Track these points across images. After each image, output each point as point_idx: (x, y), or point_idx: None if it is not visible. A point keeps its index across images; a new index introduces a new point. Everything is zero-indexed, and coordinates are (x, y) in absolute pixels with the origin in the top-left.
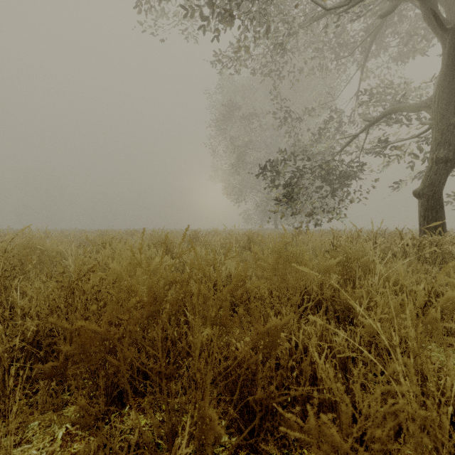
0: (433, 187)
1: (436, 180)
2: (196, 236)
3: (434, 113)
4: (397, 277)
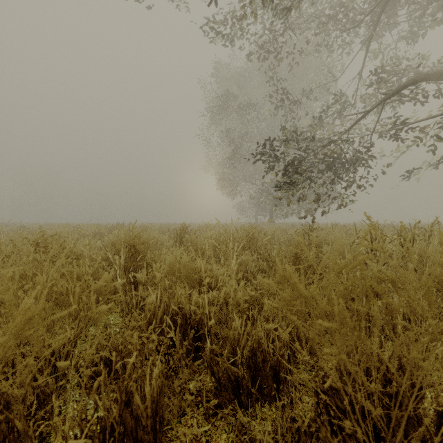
0: None
1: None
2: (184, 231)
3: None
4: None
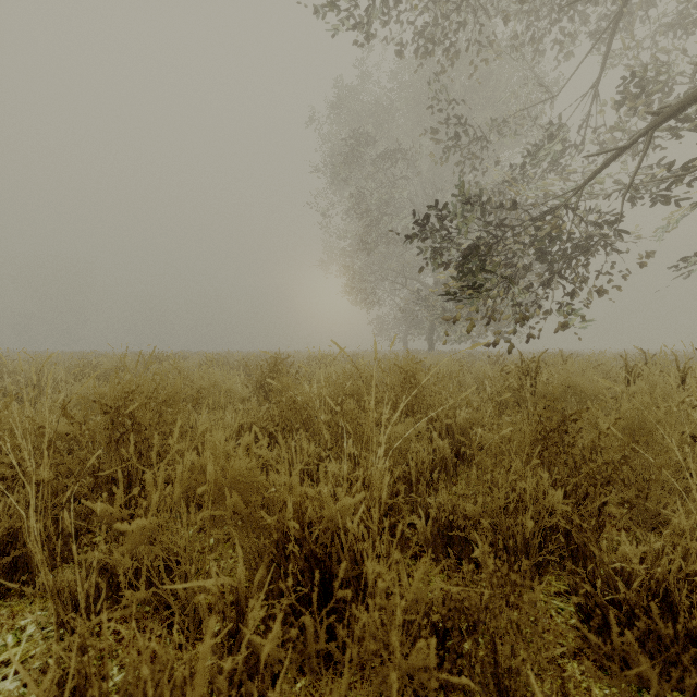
0: None
1: None
2: (278, 368)
3: None
4: None
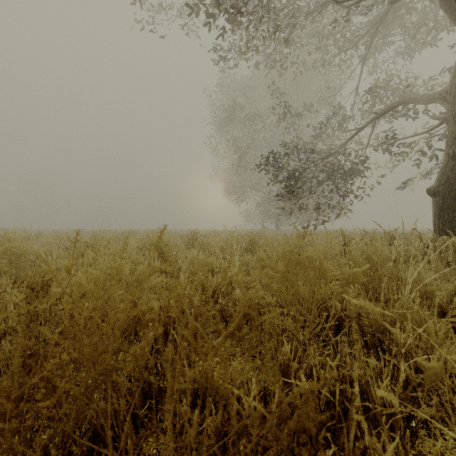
0: (449, 184)
1: (452, 177)
2: (195, 237)
3: (449, 105)
4: (432, 288)
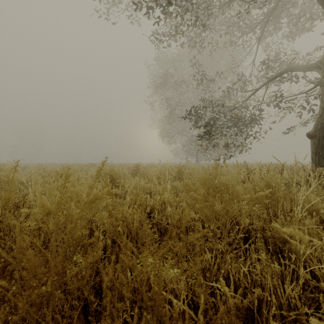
0: (323, 130)
1: None
2: (138, 168)
3: (323, 72)
4: (318, 207)
